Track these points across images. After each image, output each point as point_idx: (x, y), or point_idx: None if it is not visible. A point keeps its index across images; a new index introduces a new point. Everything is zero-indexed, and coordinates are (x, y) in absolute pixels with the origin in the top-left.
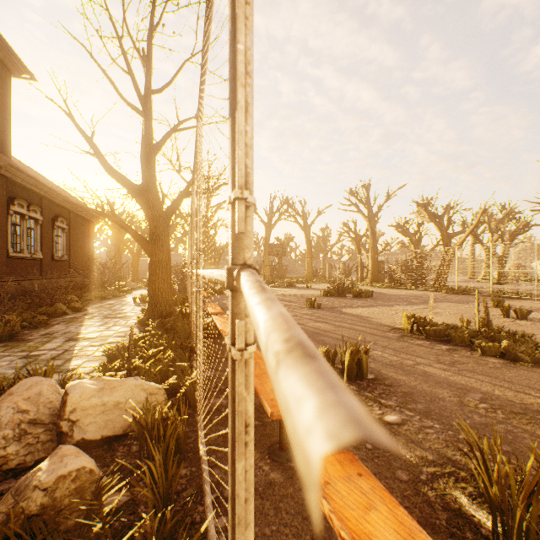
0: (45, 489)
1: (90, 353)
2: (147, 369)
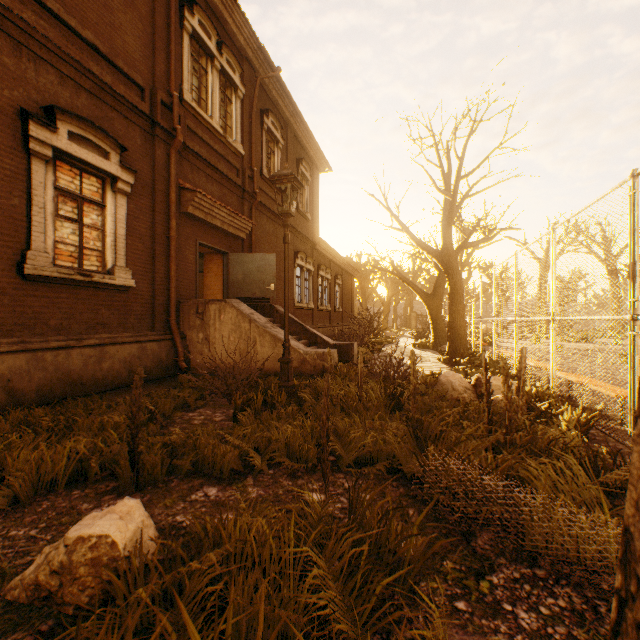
0: None
1: None
2: None
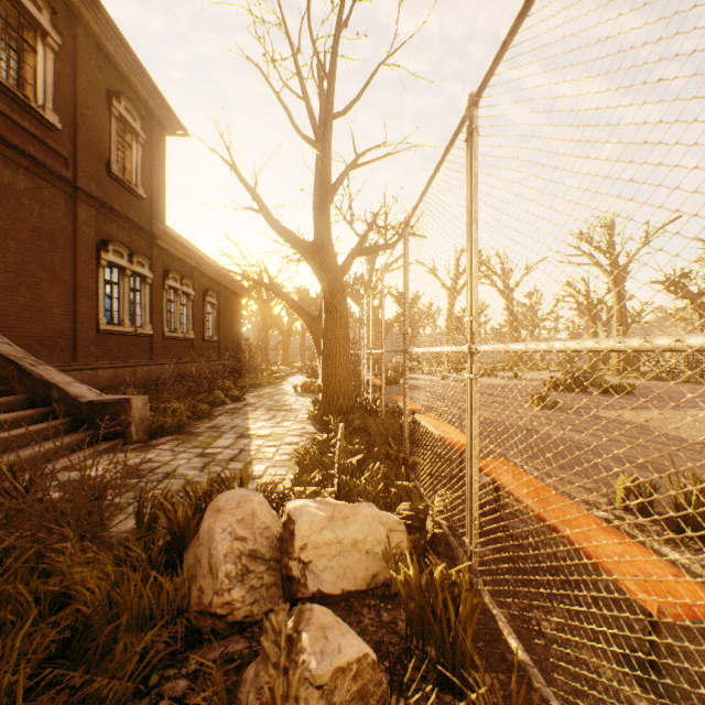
0: (319, 687)
1: (270, 456)
2: (361, 487)
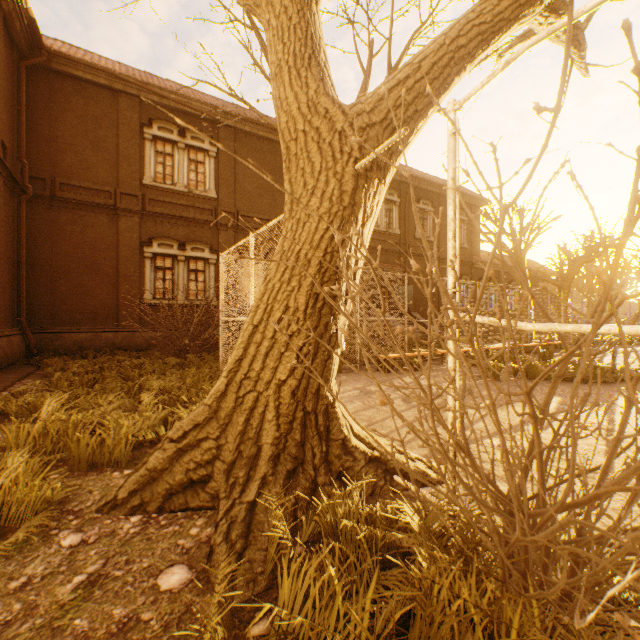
0: None
1: None
2: None
